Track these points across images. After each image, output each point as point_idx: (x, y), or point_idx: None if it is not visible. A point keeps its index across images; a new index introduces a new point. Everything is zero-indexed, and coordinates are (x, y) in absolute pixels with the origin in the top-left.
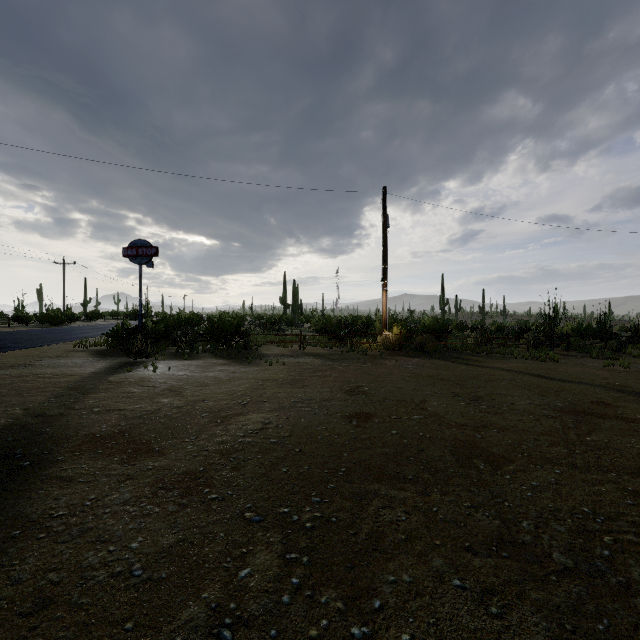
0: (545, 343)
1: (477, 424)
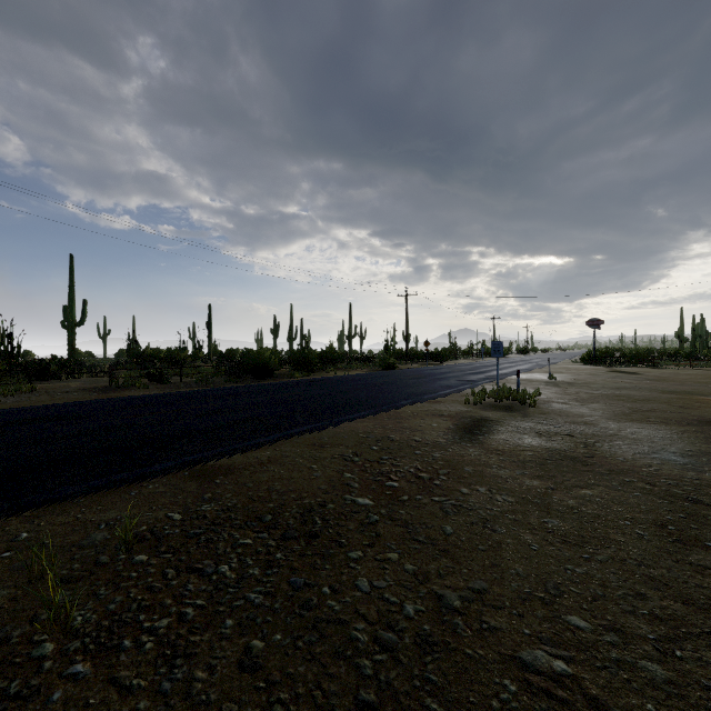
0: None
1: None
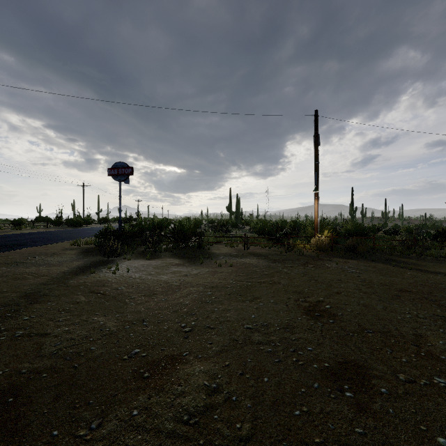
0: None
1: None
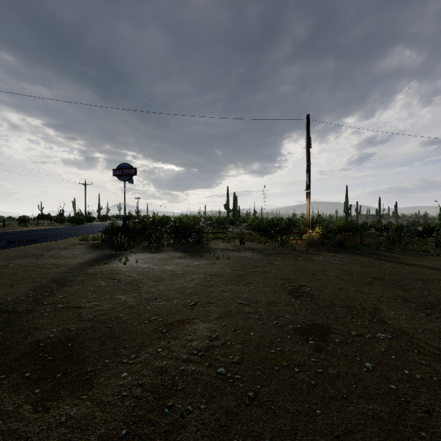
0: None
1: None
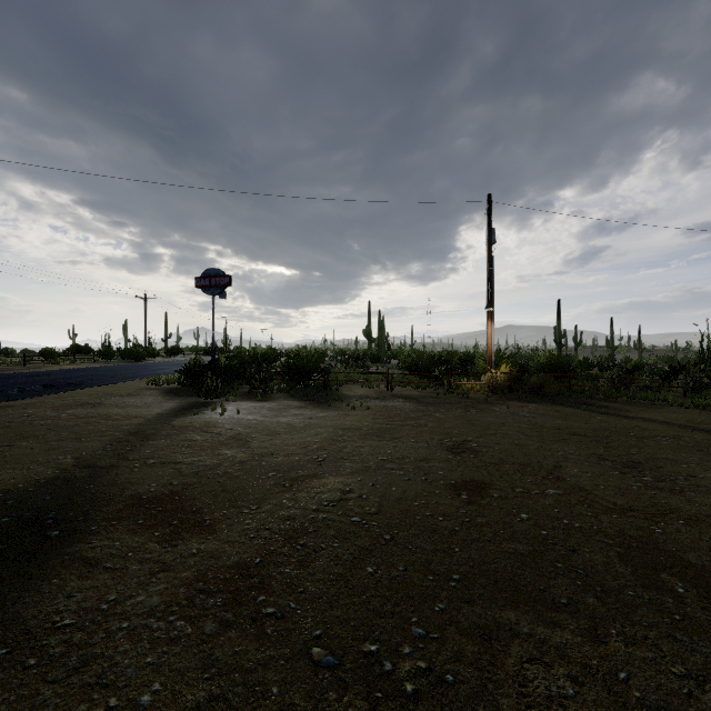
0: (710, 386)
1: (649, 508)
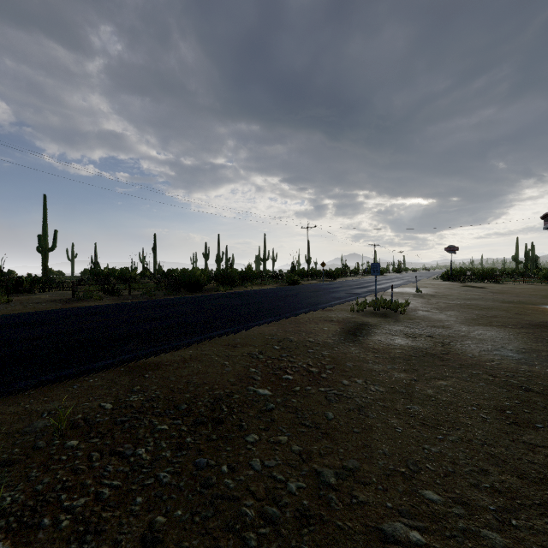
0: None
1: None
